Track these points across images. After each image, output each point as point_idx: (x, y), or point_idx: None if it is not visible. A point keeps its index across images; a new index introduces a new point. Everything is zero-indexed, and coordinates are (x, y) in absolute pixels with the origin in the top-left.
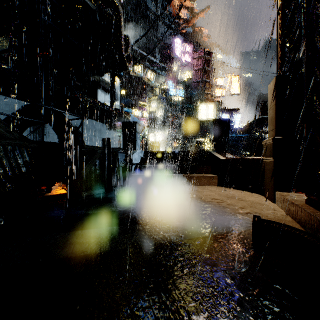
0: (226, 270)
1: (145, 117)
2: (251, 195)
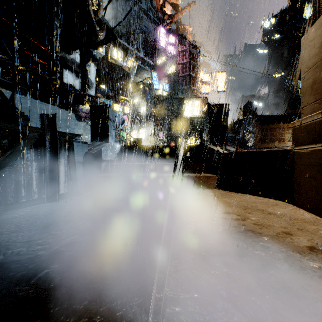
0: None
1: (127, 113)
2: (273, 203)
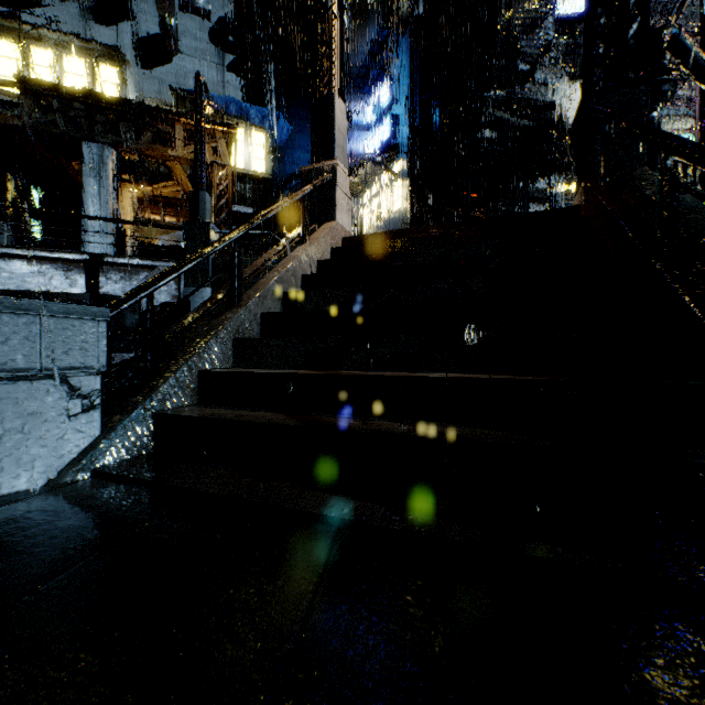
0: None
1: None
2: None
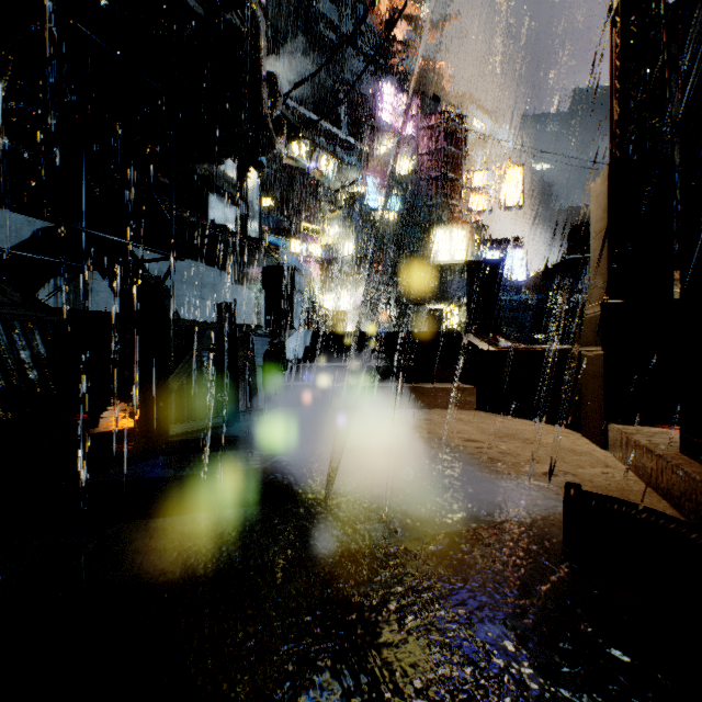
0: (506, 619)
1: (316, 257)
2: (553, 431)
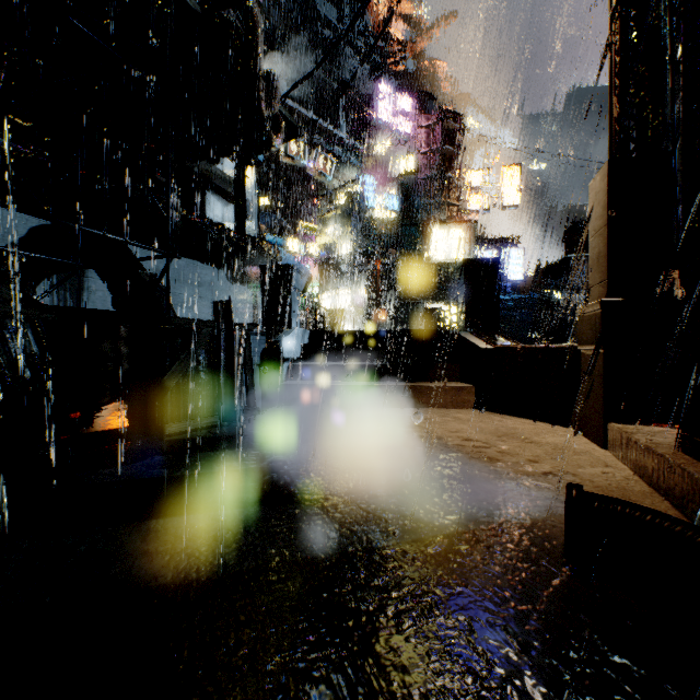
0: (508, 626)
1: (314, 256)
2: (552, 430)
